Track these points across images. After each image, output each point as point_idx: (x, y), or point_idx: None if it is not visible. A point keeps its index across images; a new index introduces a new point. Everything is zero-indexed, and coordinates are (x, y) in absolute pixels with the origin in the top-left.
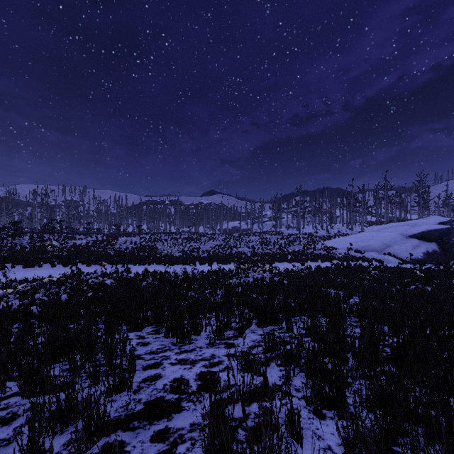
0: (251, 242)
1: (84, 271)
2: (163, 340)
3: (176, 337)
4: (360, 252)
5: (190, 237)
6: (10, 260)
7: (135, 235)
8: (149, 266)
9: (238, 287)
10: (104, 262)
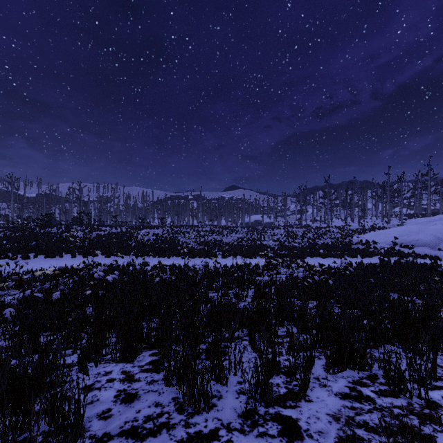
0: (276, 235)
1: (102, 262)
2: (162, 389)
3: (182, 392)
4: (407, 247)
5: (212, 229)
6: (35, 250)
7: (158, 228)
8: (168, 258)
9: (271, 287)
10: (123, 253)
